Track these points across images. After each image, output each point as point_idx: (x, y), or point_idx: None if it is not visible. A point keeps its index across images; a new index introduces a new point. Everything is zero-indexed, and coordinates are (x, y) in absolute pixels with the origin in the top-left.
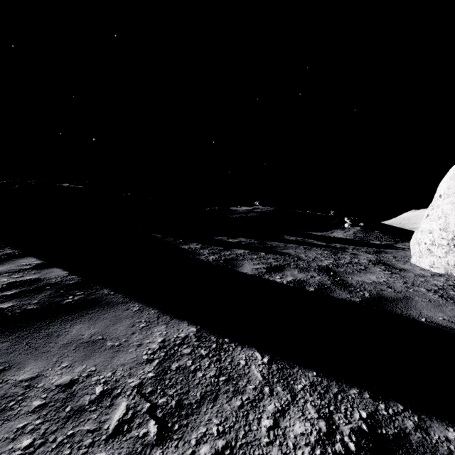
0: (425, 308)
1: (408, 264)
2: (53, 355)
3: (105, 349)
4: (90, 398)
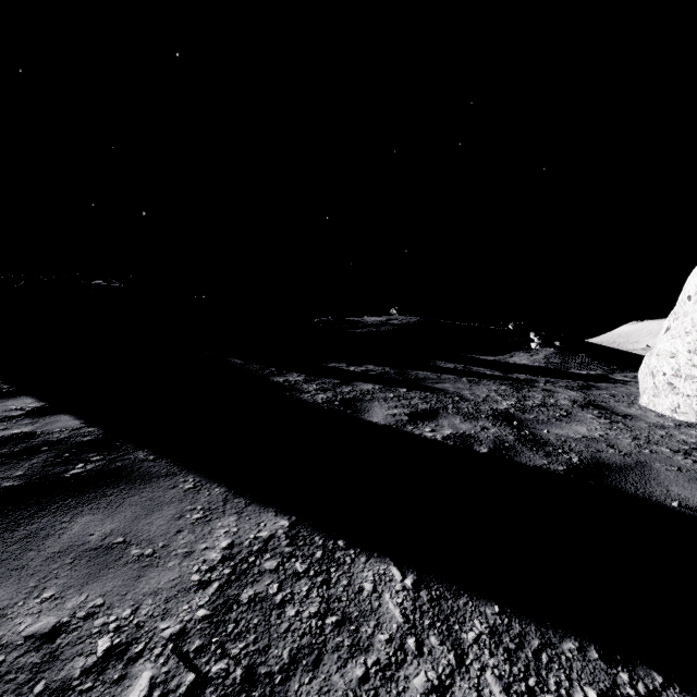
0: (674, 482)
1: (635, 406)
2: (32, 574)
3: (126, 562)
4: (85, 663)
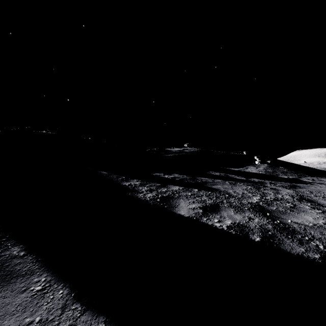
0: None
1: None
2: None
3: None
4: None
